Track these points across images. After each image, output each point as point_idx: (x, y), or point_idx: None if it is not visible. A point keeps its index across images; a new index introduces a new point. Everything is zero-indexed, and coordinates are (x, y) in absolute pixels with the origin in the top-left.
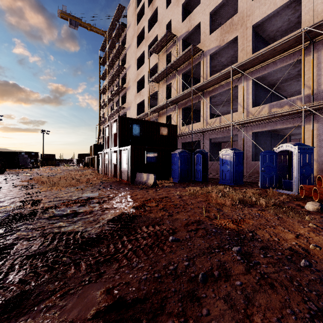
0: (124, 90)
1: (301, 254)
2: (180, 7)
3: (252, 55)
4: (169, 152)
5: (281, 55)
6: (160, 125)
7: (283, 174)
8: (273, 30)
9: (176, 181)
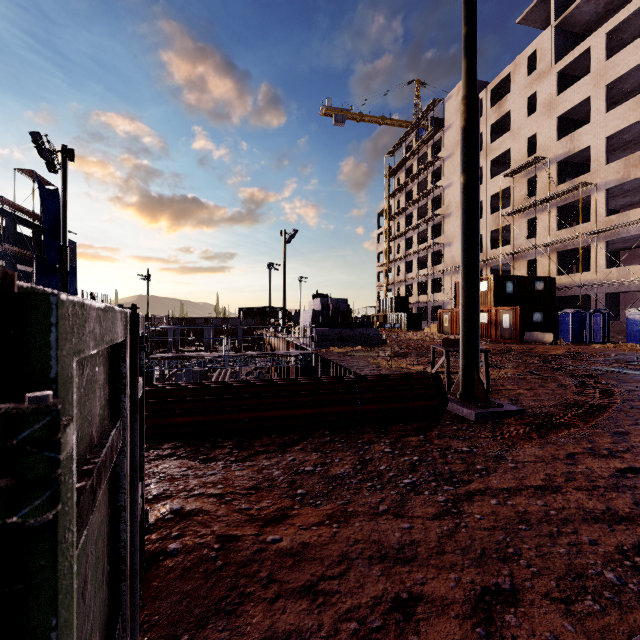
0: (439, 217)
1: None
2: (554, 120)
3: None
4: (556, 311)
5: None
6: (535, 279)
7: None
8: None
9: (569, 342)
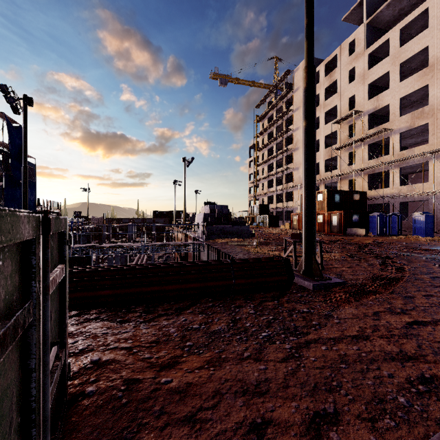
0: (290, 150)
1: None
2: (366, 86)
3: None
4: (367, 214)
5: None
6: (354, 193)
7: None
8: None
9: (375, 235)
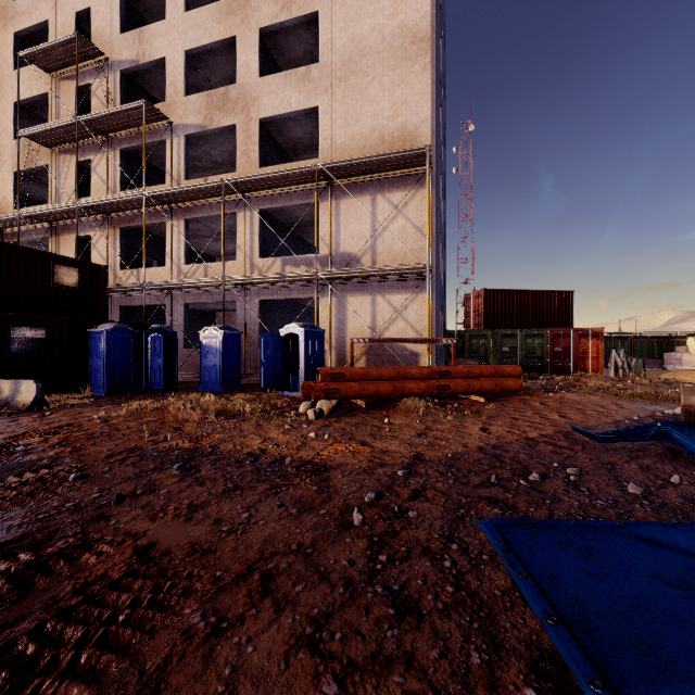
0: None
1: (256, 455)
2: None
3: (259, 169)
4: (84, 328)
5: (297, 186)
6: (57, 261)
7: (293, 369)
8: (293, 138)
9: (103, 394)
